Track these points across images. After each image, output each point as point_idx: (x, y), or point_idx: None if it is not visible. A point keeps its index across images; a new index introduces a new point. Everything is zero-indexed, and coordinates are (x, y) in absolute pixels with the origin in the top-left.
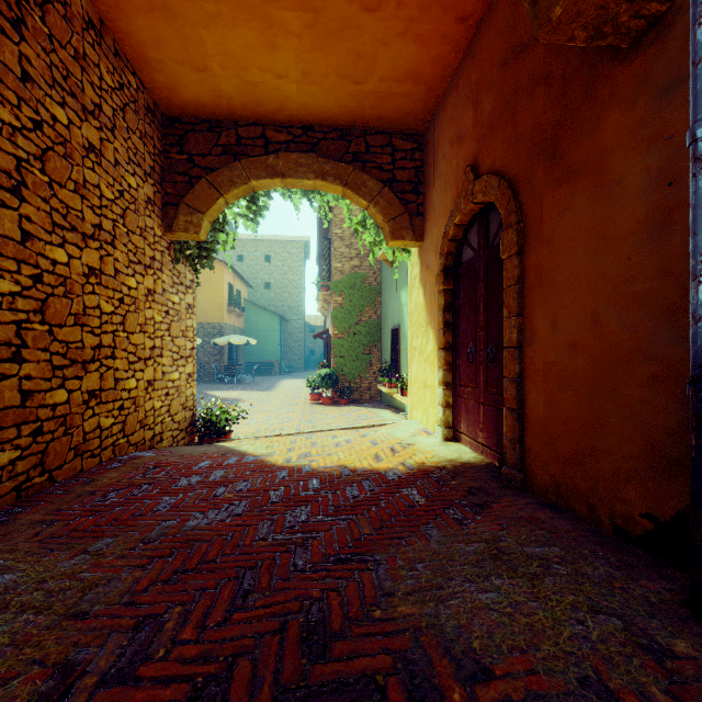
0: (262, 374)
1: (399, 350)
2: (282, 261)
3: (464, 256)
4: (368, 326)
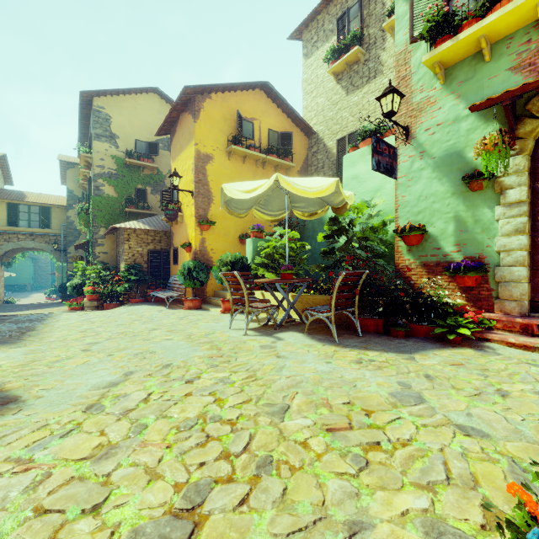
0: (18, 291)
1: None
2: None
3: None
4: None
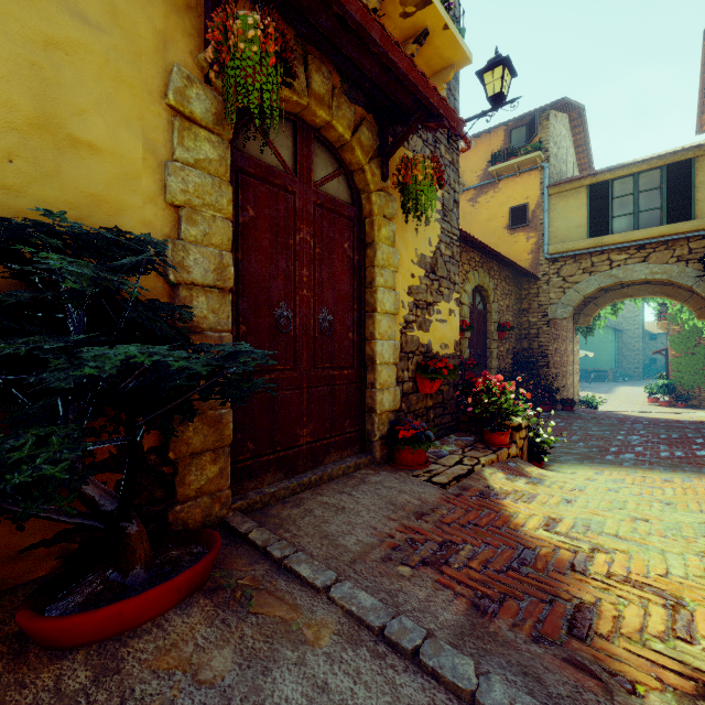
0: (595, 380)
1: None
2: None
3: None
4: None
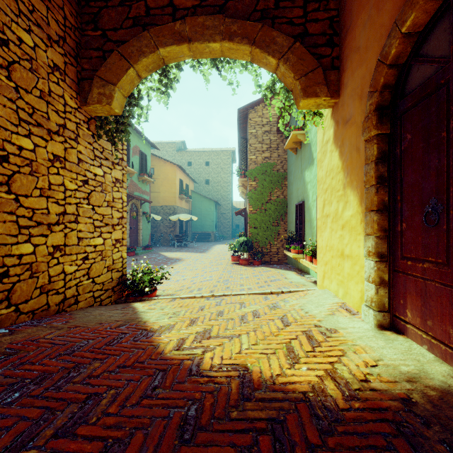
0: (203, 241)
1: (303, 221)
2: (217, 165)
3: (412, 81)
4: (276, 204)
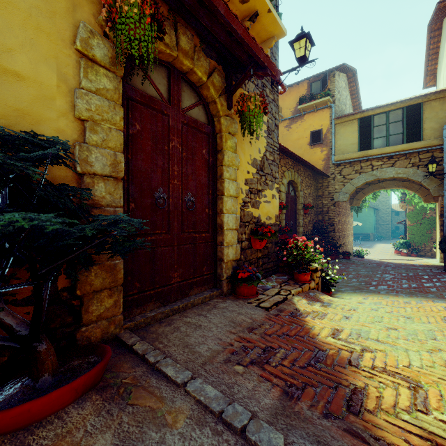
0: (362, 240)
1: None
2: None
3: None
4: (429, 220)
